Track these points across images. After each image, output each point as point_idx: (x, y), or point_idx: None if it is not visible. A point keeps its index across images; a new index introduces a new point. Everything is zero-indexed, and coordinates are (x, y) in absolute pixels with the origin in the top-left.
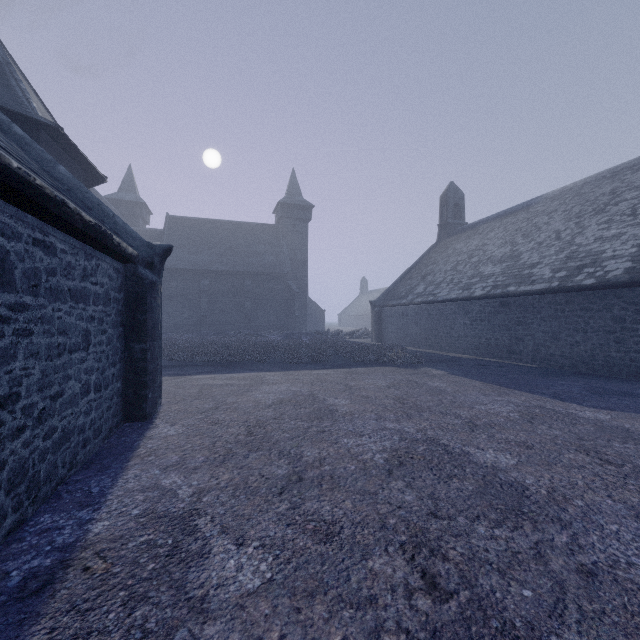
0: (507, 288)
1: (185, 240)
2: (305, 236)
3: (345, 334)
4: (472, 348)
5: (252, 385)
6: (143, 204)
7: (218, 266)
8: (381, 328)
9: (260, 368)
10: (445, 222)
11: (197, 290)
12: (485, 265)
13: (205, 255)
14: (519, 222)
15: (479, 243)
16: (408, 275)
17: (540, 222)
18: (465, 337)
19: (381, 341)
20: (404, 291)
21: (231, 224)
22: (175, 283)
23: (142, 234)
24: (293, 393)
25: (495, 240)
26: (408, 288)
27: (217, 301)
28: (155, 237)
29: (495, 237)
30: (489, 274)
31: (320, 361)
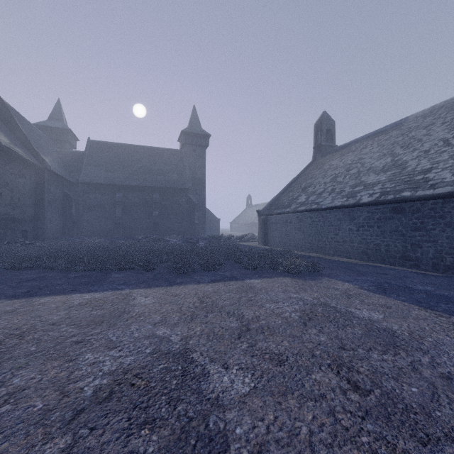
0: (400, 193)
1: (103, 160)
2: (203, 159)
3: (236, 238)
4: (359, 253)
5: (102, 321)
6: (69, 131)
7: (130, 182)
8: (267, 233)
9: (139, 281)
10: (319, 144)
11: (112, 201)
12: (367, 175)
13: (120, 173)
14: (393, 138)
15: (355, 158)
16: (289, 188)
17: (418, 134)
18: (351, 242)
19: (267, 244)
20: (287, 201)
21: (143, 148)
22: (93, 195)
23: (66, 155)
24: (153, 347)
25: (371, 154)
26: (290, 199)
27: (130, 211)
28: (78, 157)
29: (371, 152)
30: (374, 182)
31: (211, 269)
